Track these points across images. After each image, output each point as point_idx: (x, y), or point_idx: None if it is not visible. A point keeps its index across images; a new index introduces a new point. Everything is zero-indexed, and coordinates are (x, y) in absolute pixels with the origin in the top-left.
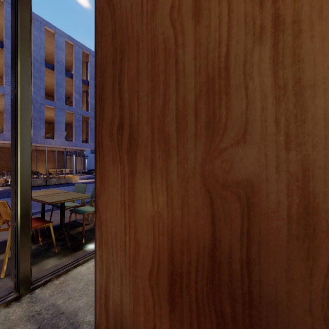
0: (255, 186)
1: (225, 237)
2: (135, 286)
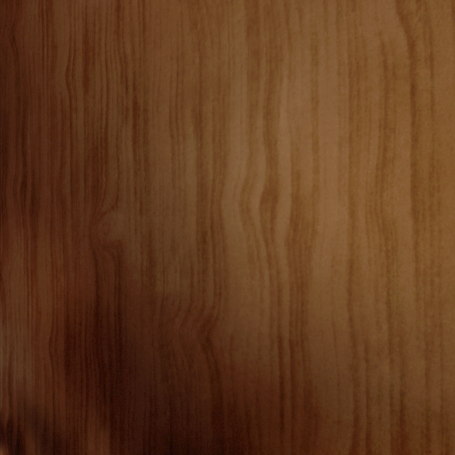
0: (123, 246)
1: (105, 293)
2: (37, 358)
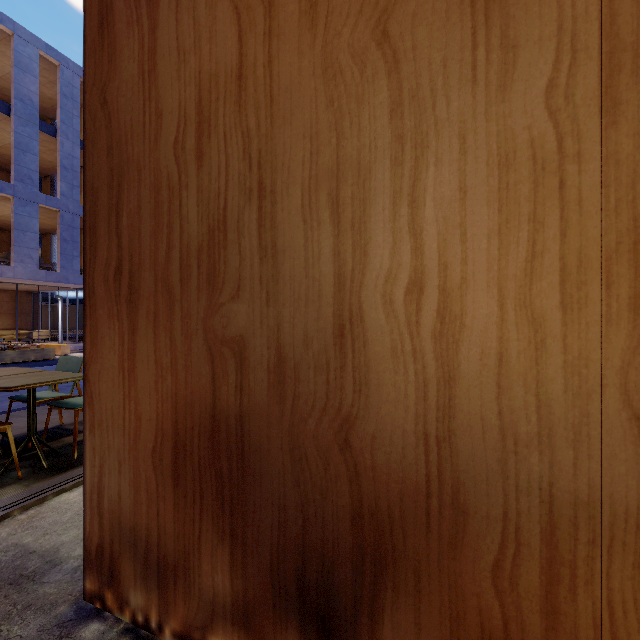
0: (246, 341)
1: (224, 394)
2: (136, 471)
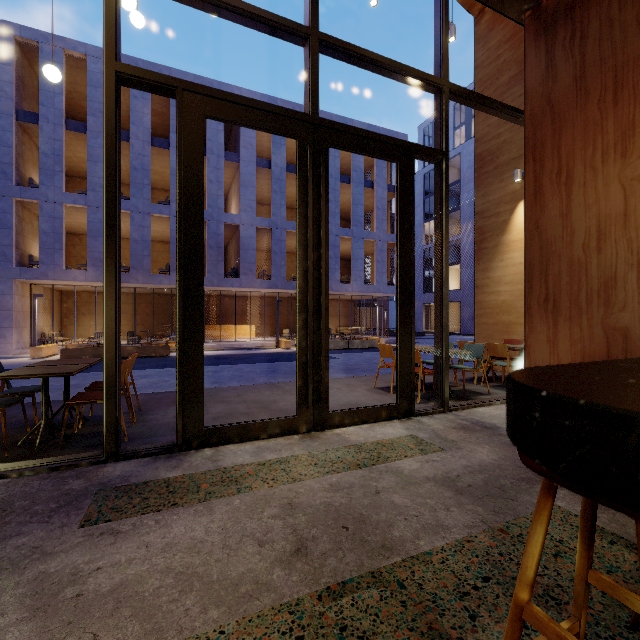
0: (629, 329)
1: (614, 352)
2: None
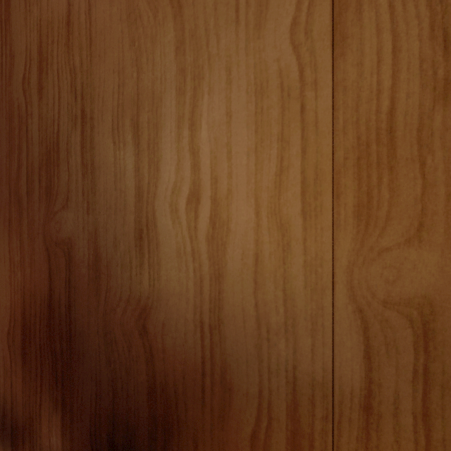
0: (73, 243)
1: (57, 287)
2: None
